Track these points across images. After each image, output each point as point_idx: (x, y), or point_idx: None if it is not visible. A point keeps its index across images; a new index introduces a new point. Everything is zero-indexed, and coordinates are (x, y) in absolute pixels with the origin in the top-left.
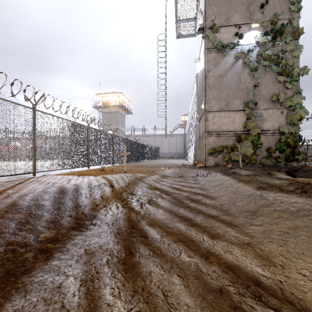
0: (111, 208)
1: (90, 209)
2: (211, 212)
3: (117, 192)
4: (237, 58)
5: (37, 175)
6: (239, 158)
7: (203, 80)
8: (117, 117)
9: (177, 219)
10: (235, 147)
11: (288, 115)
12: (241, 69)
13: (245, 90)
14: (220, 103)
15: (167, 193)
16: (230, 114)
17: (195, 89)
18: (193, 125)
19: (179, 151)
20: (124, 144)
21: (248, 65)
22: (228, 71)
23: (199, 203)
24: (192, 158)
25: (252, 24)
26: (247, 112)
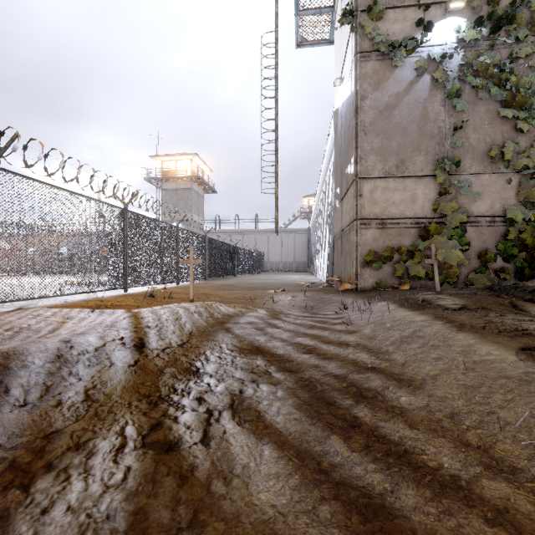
0: (93, 451)
1: (0, 471)
2: (439, 455)
3: (147, 368)
4: (420, 71)
5: (4, 309)
6: (434, 271)
7: (350, 117)
8: (189, 198)
9: (332, 507)
10: (416, 251)
11: (522, 185)
12: (427, 94)
13: (437, 137)
14: (386, 162)
15: (285, 363)
16: (406, 184)
17: (329, 145)
18: (325, 211)
19: (299, 259)
20: (198, 245)
21: (443, 84)
22: (403, 98)
23: (381, 407)
24: (324, 271)
25: (451, 3)
26: (441, 179)
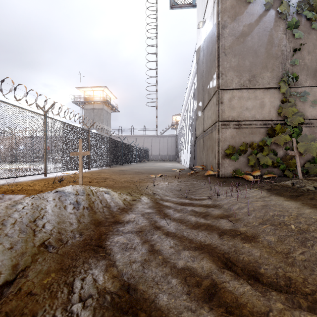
0: None
1: None
2: None
3: None
4: (268, 6)
5: None
6: (297, 162)
7: (213, 44)
8: (101, 115)
9: None
10: (264, 145)
11: None
12: (273, 24)
13: (280, 57)
14: (241, 76)
15: None
16: (256, 94)
17: (191, 78)
18: (187, 122)
19: (170, 153)
20: (104, 143)
21: (286, 16)
22: (254, 28)
23: None
24: (187, 161)
25: None
26: (285, 90)
